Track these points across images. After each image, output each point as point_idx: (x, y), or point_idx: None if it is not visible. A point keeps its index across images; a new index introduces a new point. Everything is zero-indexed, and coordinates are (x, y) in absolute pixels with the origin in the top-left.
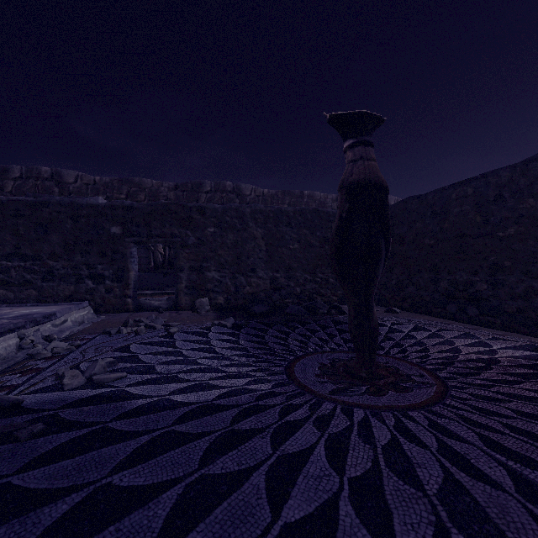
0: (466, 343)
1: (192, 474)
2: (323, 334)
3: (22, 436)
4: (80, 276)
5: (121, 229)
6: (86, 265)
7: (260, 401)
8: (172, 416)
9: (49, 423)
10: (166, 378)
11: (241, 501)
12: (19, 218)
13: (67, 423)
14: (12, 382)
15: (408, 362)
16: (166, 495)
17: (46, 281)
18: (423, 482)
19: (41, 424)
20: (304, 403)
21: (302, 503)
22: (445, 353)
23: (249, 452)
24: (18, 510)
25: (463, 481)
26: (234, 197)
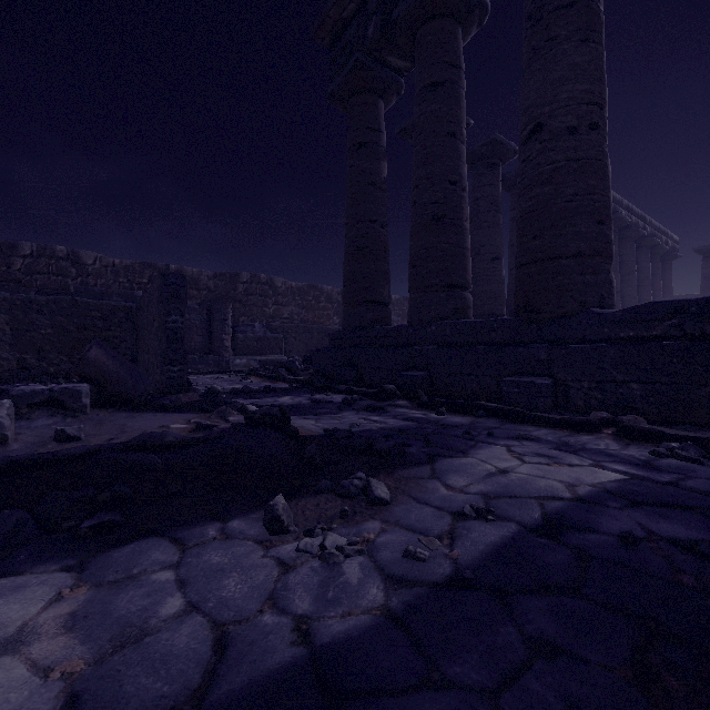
0: None
1: None
2: None
3: None
4: None
5: None
6: None
7: None
8: None
9: None
10: None
11: None
12: None
13: None
14: None
15: None
16: None
17: None
18: None
19: None
20: None
21: None
22: None
23: None
24: None
25: None
26: (68, 265)
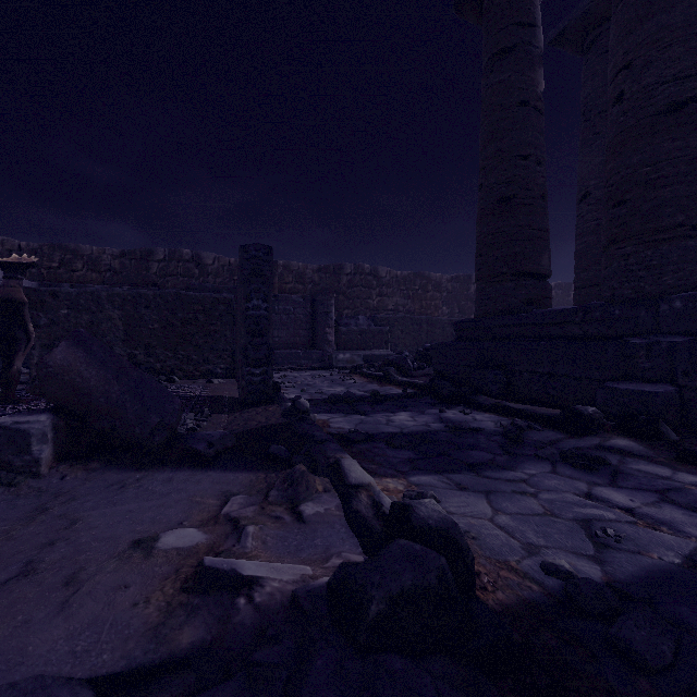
0: None
1: None
2: None
3: None
4: None
5: None
6: None
7: None
8: None
9: None
10: None
11: None
12: None
13: None
14: None
15: None
16: None
17: None
18: None
19: None
20: None
21: None
22: None
23: None
24: None
25: None
26: (192, 266)
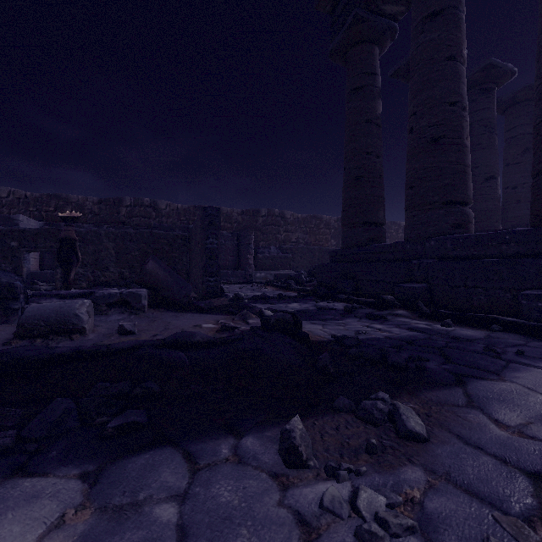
0: None
1: None
2: None
3: None
4: None
5: (18, 244)
6: None
7: None
8: None
9: None
10: None
11: None
12: None
13: None
14: None
15: None
16: None
17: None
18: None
19: None
20: None
21: None
22: None
23: None
24: None
25: None
26: (151, 210)
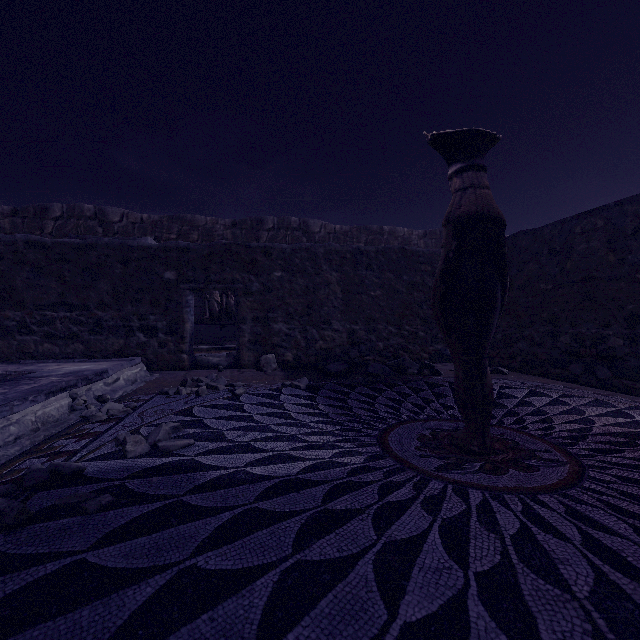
0: (600, 412)
1: (286, 559)
2: (416, 398)
3: (90, 508)
4: (130, 328)
5: (176, 275)
6: (137, 315)
7: (353, 477)
8: (253, 491)
9: (116, 494)
10: (239, 447)
11: (349, 593)
12: (65, 262)
13: (137, 495)
14: (69, 448)
15: (529, 435)
16: (261, 582)
17: (94, 333)
18: (569, 581)
19: (109, 496)
20: (407, 481)
21: (421, 599)
22: (573, 424)
23: (349, 537)
24: (98, 591)
25: (621, 583)
26: (300, 235)
